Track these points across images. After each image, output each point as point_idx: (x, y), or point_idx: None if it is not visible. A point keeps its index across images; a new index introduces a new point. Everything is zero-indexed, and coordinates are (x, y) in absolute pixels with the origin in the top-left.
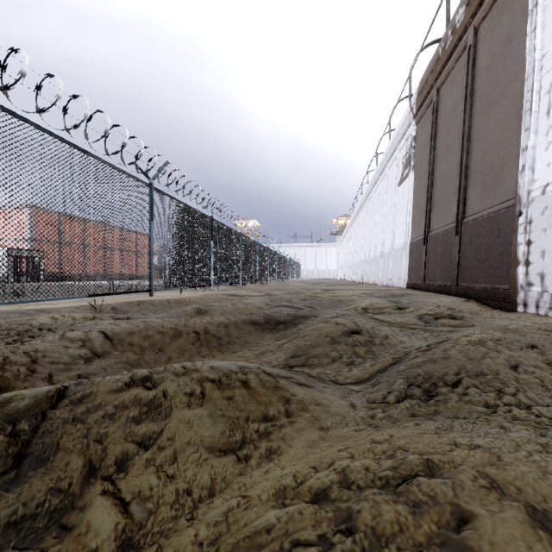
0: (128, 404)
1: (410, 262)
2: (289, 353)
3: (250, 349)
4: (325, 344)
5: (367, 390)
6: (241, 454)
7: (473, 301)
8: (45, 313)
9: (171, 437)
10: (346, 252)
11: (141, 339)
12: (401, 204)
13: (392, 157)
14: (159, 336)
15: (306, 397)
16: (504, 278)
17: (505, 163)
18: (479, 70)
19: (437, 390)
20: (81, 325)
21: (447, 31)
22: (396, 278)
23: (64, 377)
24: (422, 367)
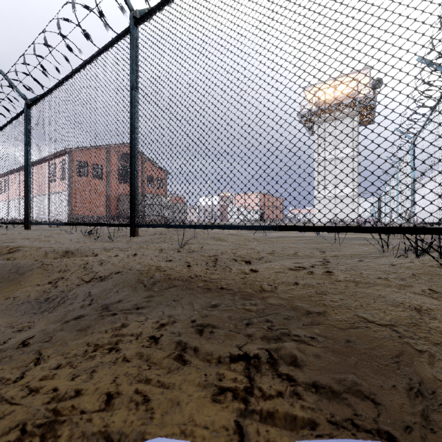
0: None
1: None
2: None
3: None
4: None
5: None
6: None
7: None
8: None
9: None
10: None
11: None
12: None
13: None
14: None
15: None
16: None
17: None
18: None
19: None
20: None
21: None
22: None
23: None
24: None
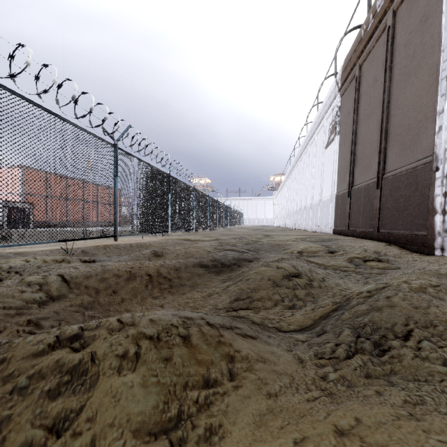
0: (47, 372)
1: (336, 212)
2: (234, 296)
3: (198, 291)
4: (267, 287)
5: (313, 340)
6: (174, 437)
7: (393, 245)
8: (22, 256)
9: (91, 418)
10: (281, 204)
11: (97, 282)
12: (328, 164)
13: (319, 125)
14: (115, 279)
15: (251, 353)
16: (421, 225)
17: (422, 125)
18: (397, 47)
19: (389, 344)
20: (46, 268)
21: (368, 15)
22: (323, 225)
23: (12, 323)
24: (367, 316)
